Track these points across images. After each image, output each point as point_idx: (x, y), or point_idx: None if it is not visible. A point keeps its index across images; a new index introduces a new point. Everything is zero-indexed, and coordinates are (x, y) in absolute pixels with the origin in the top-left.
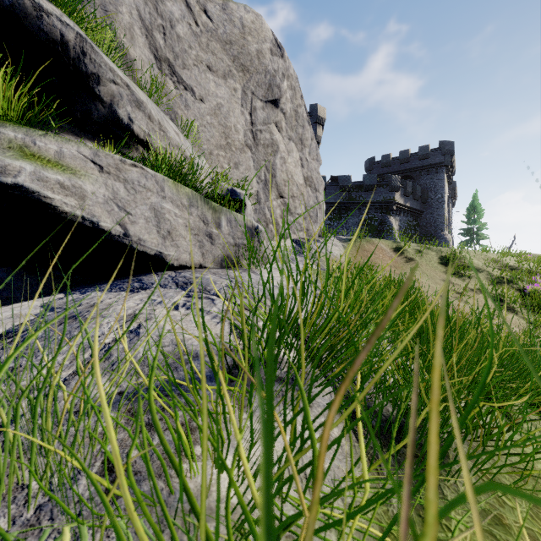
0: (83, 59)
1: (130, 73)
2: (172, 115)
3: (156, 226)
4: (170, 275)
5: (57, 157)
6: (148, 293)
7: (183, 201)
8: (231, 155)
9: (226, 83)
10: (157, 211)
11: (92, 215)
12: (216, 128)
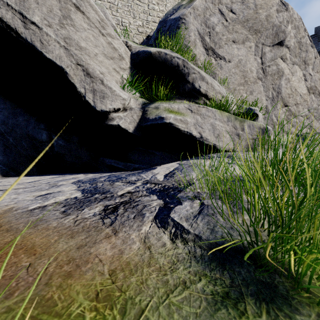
0: (183, 69)
1: (194, 62)
2: (213, 75)
3: (213, 132)
4: (220, 154)
5: (177, 110)
6: (214, 159)
7: (224, 119)
8: (247, 87)
9: (244, 45)
10: (213, 126)
11: (190, 130)
12: (238, 74)
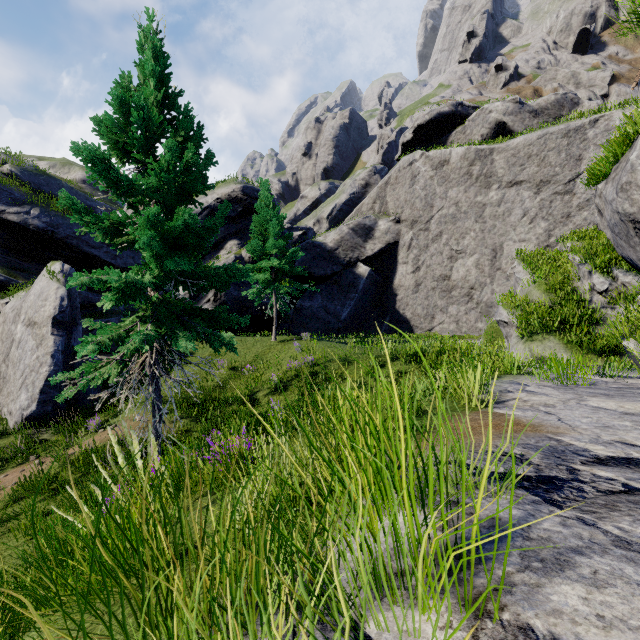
0: None
1: None
2: None
3: None
4: None
5: None
6: None
7: None
8: None
9: None
10: None
11: None
12: None
